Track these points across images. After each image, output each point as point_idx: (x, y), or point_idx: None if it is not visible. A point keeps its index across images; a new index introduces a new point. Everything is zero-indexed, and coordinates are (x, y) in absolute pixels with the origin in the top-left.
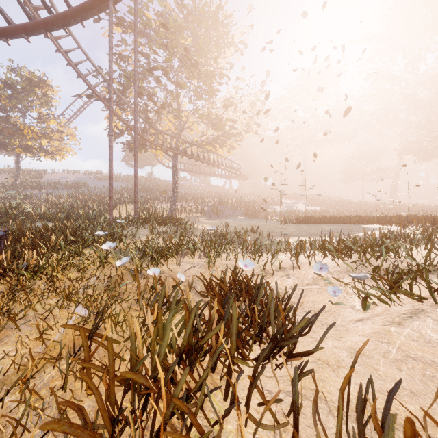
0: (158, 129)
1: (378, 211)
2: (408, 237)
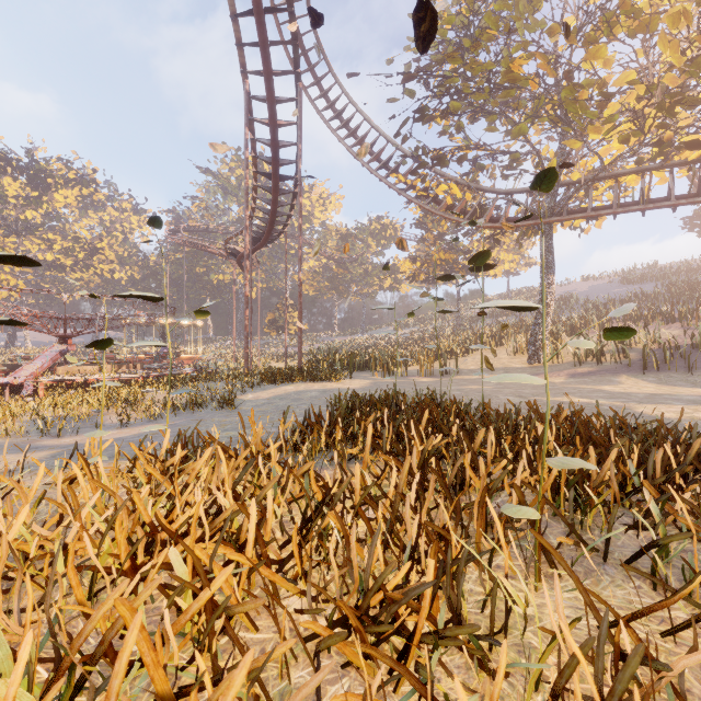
0: (509, 190)
1: None
2: None
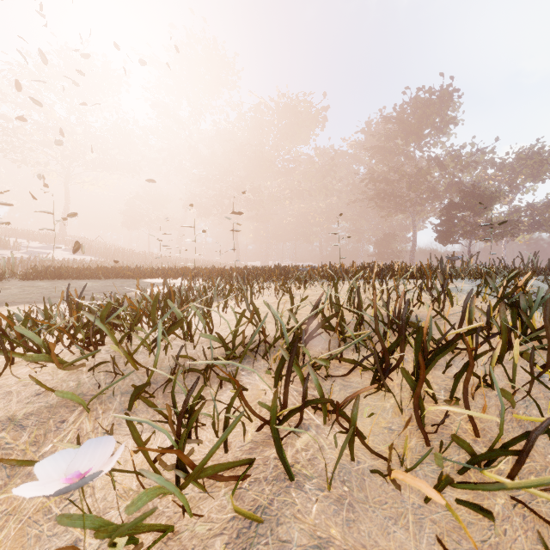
0: None
1: (164, 264)
2: (204, 292)
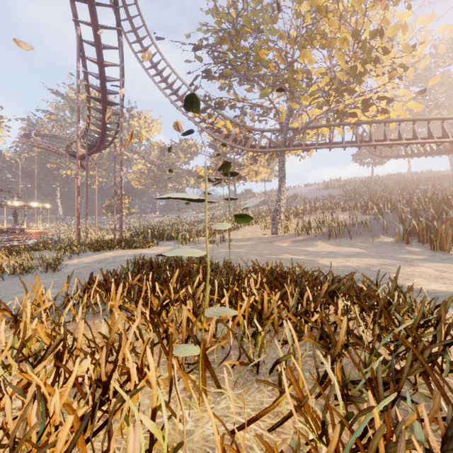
0: (261, 129)
1: None
2: None
